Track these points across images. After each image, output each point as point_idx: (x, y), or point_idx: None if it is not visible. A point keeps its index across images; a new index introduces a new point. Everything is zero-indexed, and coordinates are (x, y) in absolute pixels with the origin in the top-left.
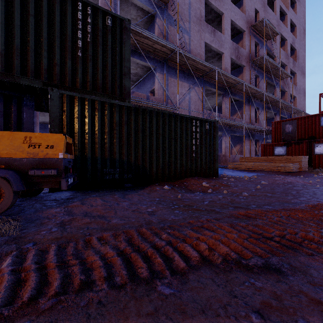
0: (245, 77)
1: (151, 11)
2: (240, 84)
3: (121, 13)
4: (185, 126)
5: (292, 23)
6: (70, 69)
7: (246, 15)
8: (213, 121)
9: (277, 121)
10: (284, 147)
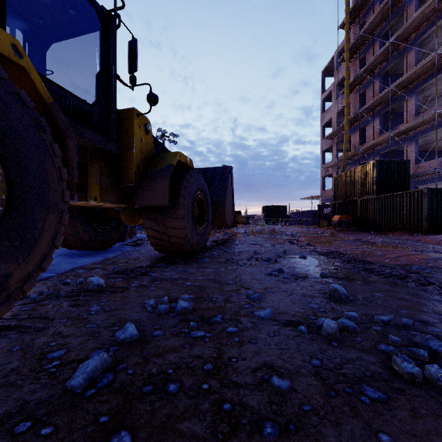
0: None
1: None
2: None
3: None
4: (399, 199)
5: None
6: (361, 191)
7: None
8: (421, 189)
9: None
10: None
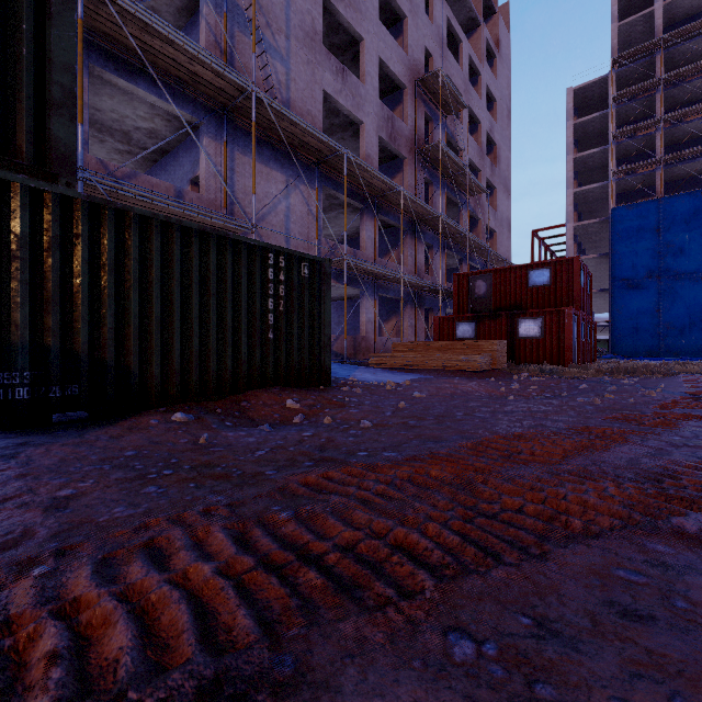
0: (406, 180)
1: None
2: (396, 193)
3: None
4: (248, 267)
5: (490, 95)
6: None
7: (409, 55)
8: (320, 260)
9: (462, 274)
10: (472, 324)
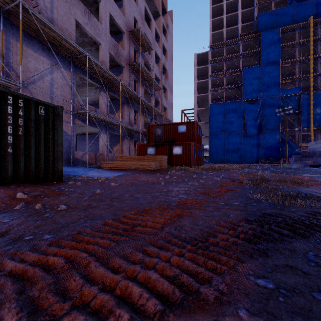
0: (124, 78)
1: None
2: (118, 82)
3: None
4: None
5: (164, 48)
6: None
7: (126, 18)
8: (54, 106)
9: (150, 125)
10: (154, 148)
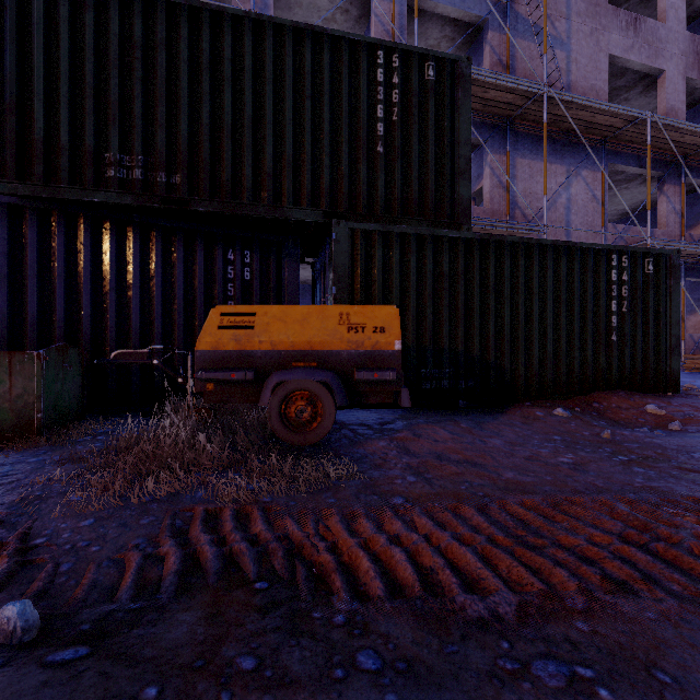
0: None
1: (474, 19)
2: None
3: (407, 42)
4: (592, 271)
5: None
6: (365, 182)
7: None
8: (666, 252)
9: None
10: None
